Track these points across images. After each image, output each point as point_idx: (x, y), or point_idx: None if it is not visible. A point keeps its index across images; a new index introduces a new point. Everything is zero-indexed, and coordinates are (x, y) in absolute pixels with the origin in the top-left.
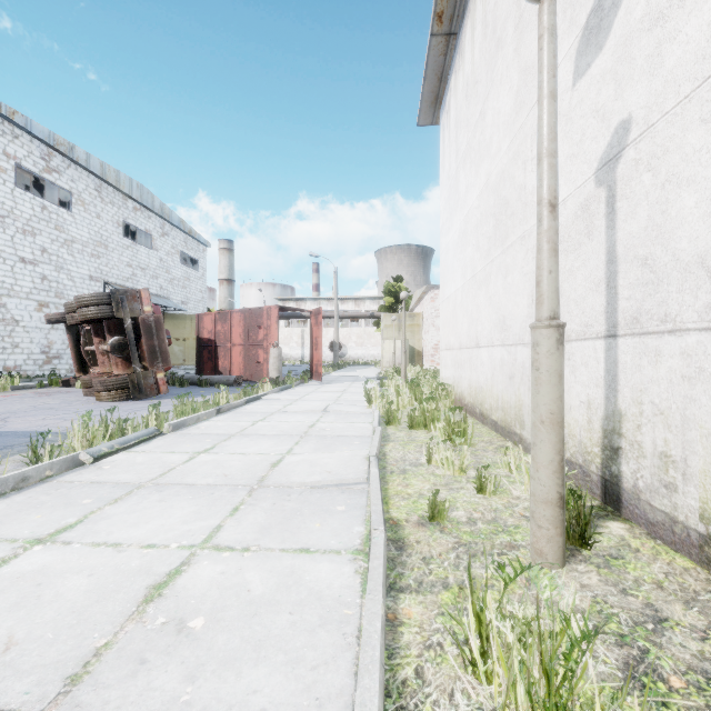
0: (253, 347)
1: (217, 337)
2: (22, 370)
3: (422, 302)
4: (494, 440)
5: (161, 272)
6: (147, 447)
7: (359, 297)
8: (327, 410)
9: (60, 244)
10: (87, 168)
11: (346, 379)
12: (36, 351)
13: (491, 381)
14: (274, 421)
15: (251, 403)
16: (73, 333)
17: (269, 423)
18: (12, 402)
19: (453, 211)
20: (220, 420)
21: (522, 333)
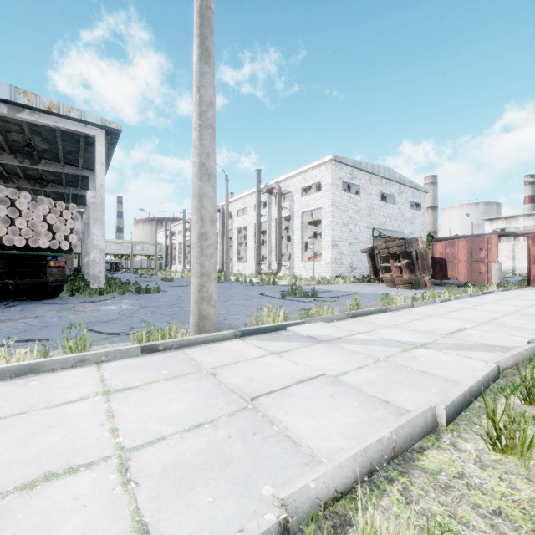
0: (475, 262)
1: (446, 256)
2: (344, 275)
3: None
4: None
5: (399, 217)
6: (450, 302)
7: None
8: None
9: (356, 213)
10: (366, 170)
11: None
12: (348, 266)
13: None
14: (507, 301)
15: (485, 295)
16: (371, 257)
17: (504, 302)
18: (364, 287)
19: None
20: (473, 299)
21: None
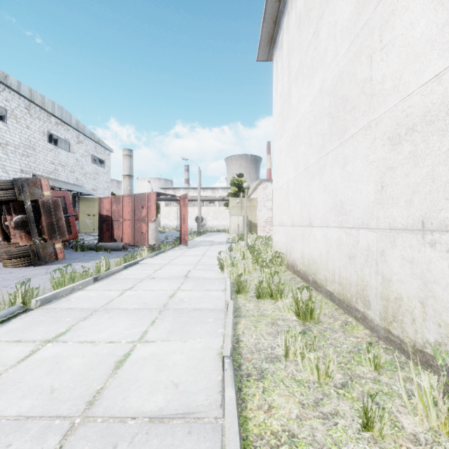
0: (138, 221)
1: (112, 214)
2: None
3: (257, 191)
4: (335, 313)
5: (77, 168)
6: None
7: (214, 187)
8: (187, 276)
9: None
10: (18, 92)
11: (205, 243)
12: None
13: (326, 257)
14: (141, 290)
15: (129, 268)
16: None
17: (135, 293)
18: None
19: (286, 120)
20: (94, 289)
21: (367, 218)
